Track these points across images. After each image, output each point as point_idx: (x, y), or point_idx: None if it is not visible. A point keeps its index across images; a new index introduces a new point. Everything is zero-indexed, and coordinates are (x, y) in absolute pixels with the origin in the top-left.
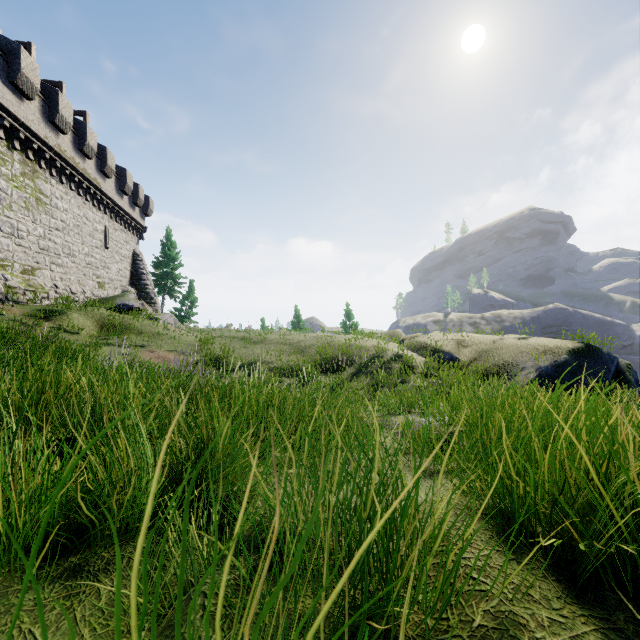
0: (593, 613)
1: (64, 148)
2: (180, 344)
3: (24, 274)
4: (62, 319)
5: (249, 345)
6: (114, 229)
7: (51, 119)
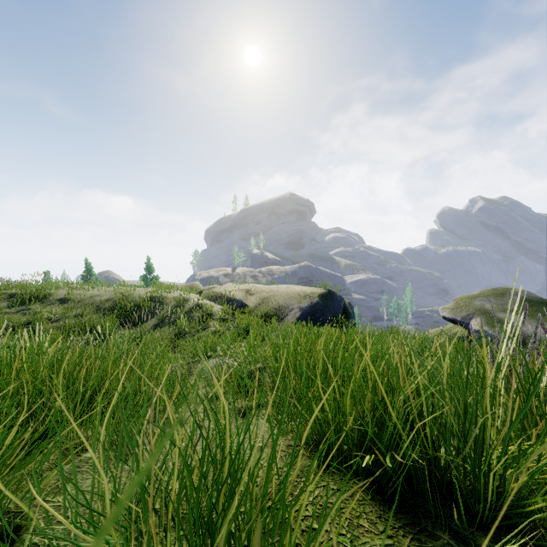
0: (404, 520)
1: None
2: None
3: None
4: None
5: (24, 302)
6: None
7: None
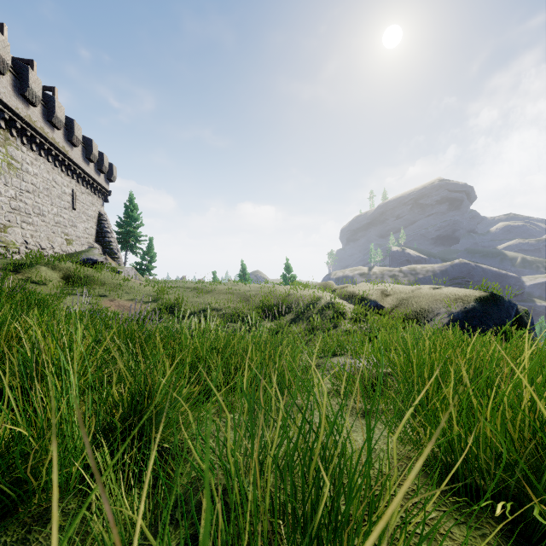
0: None
1: (34, 119)
2: (139, 294)
3: None
4: (31, 272)
5: (201, 295)
6: (81, 192)
7: (22, 92)
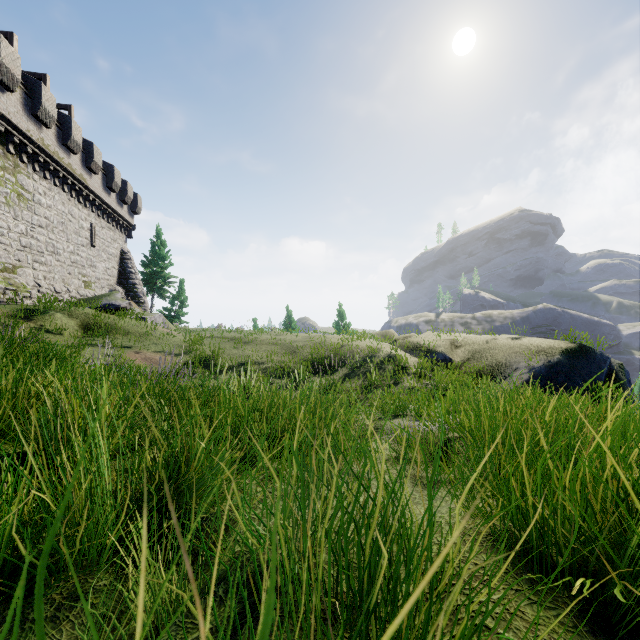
0: None
1: (47, 142)
2: (168, 345)
3: (4, 272)
4: (44, 319)
5: (240, 346)
6: (101, 227)
7: (33, 112)
